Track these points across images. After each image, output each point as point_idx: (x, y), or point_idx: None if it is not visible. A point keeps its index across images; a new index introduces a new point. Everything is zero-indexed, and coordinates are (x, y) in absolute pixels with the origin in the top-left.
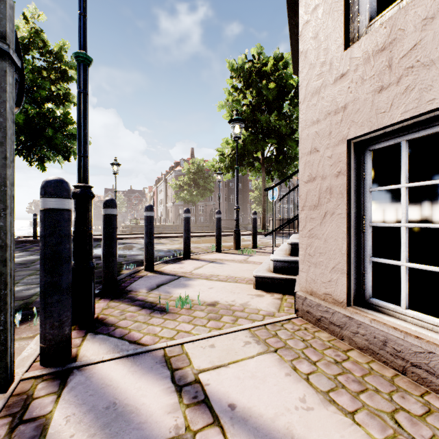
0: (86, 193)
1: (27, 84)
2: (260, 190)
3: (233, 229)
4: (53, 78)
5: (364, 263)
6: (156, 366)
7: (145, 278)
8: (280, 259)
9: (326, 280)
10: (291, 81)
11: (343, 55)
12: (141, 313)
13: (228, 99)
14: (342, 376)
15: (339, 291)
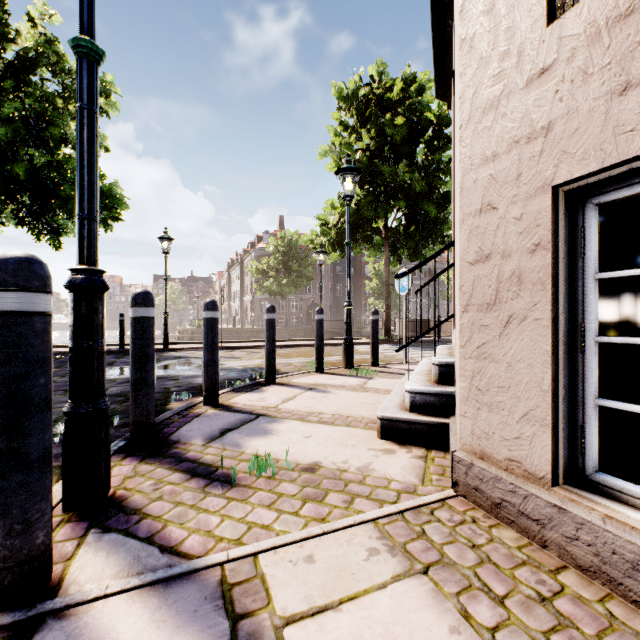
0: (92, 282)
1: (32, 118)
2: (381, 277)
3: (341, 335)
4: (72, 110)
5: (584, 408)
6: (203, 608)
7: (203, 419)
8: (421, 390)
9: (511, 435)
10: (428, 115)
11: (546, 35)
12: (189, 486)
13: (334, 142)
14: (560, 636)
15: (536, 458)
